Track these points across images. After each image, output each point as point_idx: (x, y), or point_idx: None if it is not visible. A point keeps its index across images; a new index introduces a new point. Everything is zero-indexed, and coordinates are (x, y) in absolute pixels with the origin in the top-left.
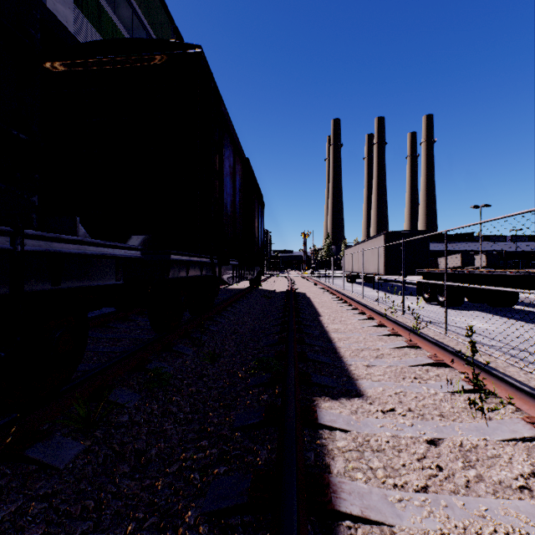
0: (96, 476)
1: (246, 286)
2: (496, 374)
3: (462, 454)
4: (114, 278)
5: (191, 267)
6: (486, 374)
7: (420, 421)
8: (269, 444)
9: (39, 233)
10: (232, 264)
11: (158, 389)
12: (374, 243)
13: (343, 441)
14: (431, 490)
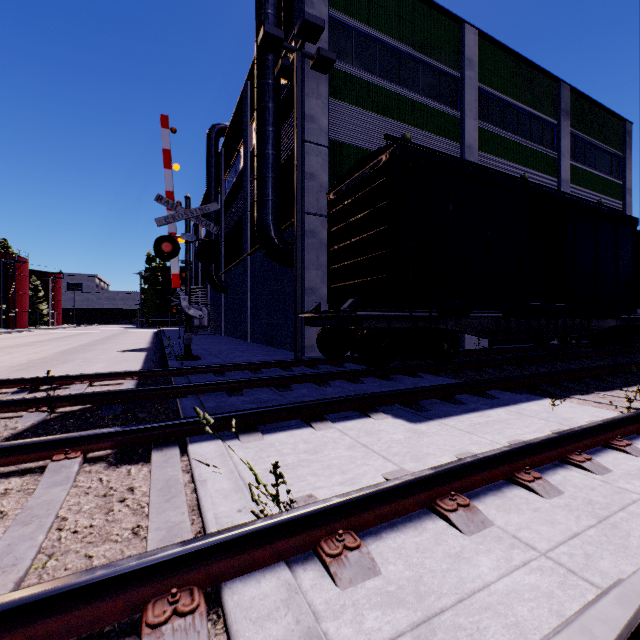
0: None
1: None
2: None
3: None
4: None
5: None
6: None
7: None
8: None
9: (636, 314)
10: None
11: None
12: None
13: None
14: None
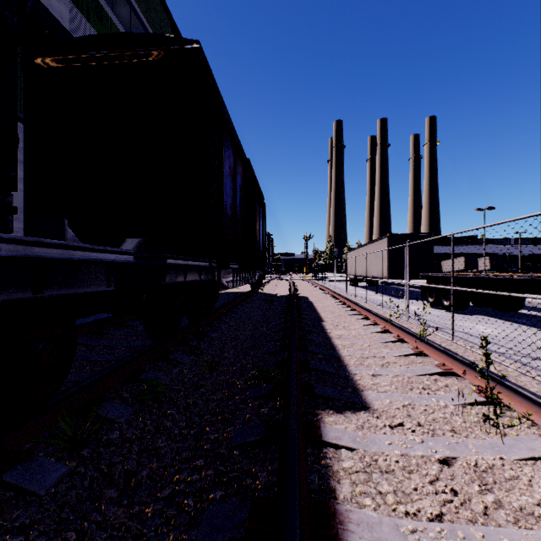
0: (80, 502)
1: (247, 290)
2: (510, 386)
3: (478, 475)
4: (105, 285)
5: (188, 272)
6: (498, 385)
7: (431, 438)
8: (269, 464)
9: (17, 237)
10: (233, 268)
11: (152, 401)
12: (378, 246)
13: (349, 461)
14: (447, 518)
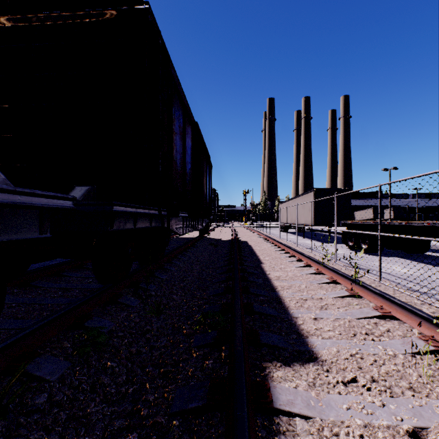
0: None
1: (196, 235)
2: None
3: None
4: (38, 231)
5: (139, 219)
6: None
7: (391, 399)
8: None
9: None
10: (182, 216)
11: (93, 352)
12: (305, 199)
13: (306, 438)
14: None
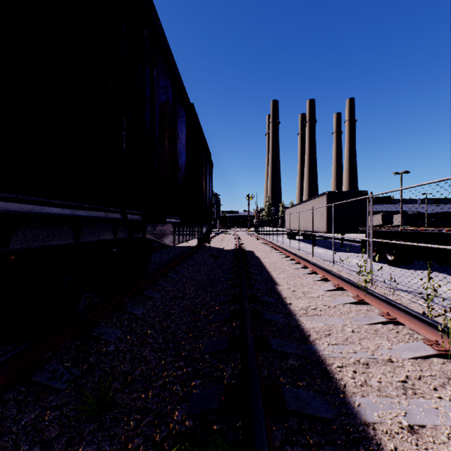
0: None
1: (195, 243)
2: None
3: None
4: None
5: (87, 227)
6: None
7: None
8: None
9: None
10: (172, 222)
11: None
12: (316, 203)
13: None
14: None
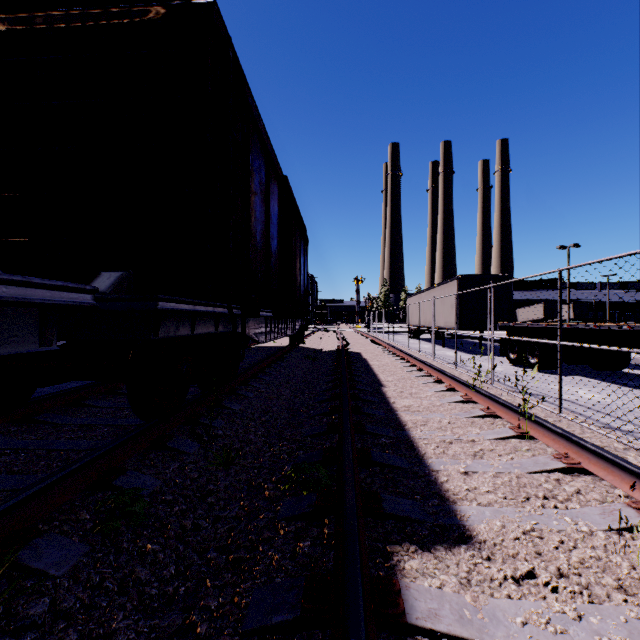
0: None
1: (285, 343)
2: None
3: None
4: (37, 342)
5: (198, 321)
6: None
7: (591, 606)
8: None
9: None
10: (264, 316)
11: (125, 527)
12: (445, 290)
13: None
14: None
